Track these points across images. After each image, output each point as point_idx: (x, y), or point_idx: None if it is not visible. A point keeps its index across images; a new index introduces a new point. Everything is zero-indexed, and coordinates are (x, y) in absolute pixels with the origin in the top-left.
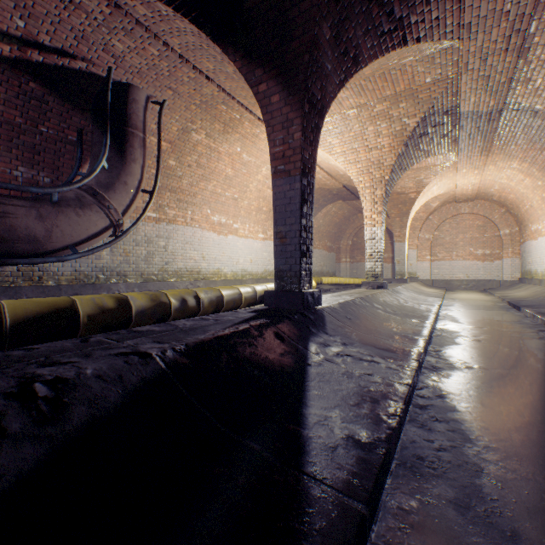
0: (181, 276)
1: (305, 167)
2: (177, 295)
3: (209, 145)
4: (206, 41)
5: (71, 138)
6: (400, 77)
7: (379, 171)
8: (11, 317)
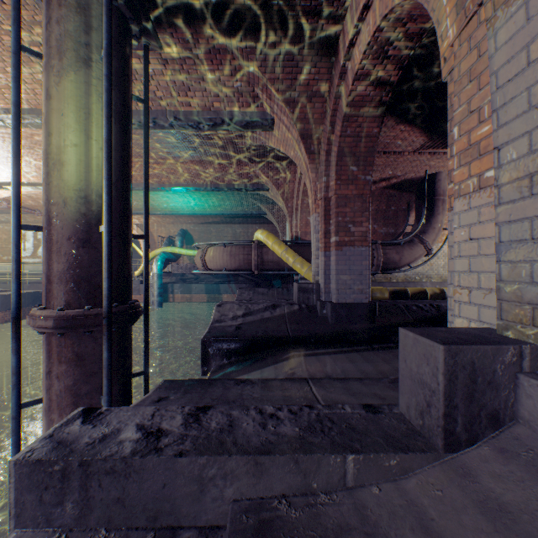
0: None
1: None
2: None
3: None
4: None
5: (403, 207)
6: None
7: None
8: (409, 292)
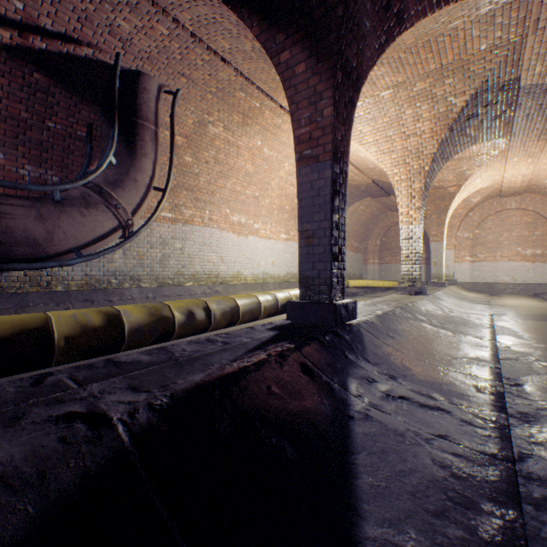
0: (199, 280)
1: (337, 150)
2: (183, 307)
3: (227, 139)
4: (219, 9)
5: (81, 133)
6: (449, 44)
7: (417, 161)
8: None
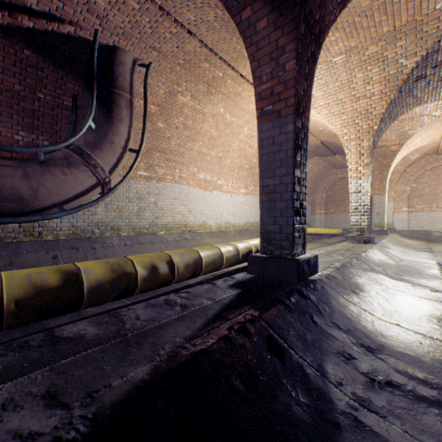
0: (170, 229)
1: (299, 105)
2: (146, 261)
3: (194, 107)
4: None
5: (67, 103)
6: (404, 5)
7: (366, 121)
8: None
